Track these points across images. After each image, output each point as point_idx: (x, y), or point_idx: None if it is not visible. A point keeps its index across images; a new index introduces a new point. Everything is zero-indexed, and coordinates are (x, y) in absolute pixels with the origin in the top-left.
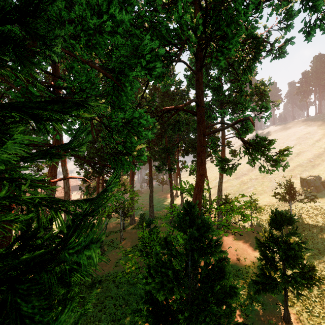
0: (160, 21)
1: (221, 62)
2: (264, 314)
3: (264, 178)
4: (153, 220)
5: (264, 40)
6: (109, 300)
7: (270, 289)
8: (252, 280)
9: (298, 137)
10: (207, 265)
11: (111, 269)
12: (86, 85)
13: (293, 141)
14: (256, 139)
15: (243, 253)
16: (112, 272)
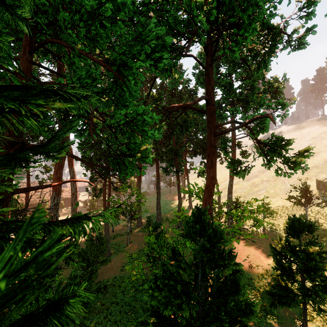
0: (167, 9)
1: (235, 53)
2: None
3: (277, 180)
4: (160, 224)
5: (281, 31)
6: (115, 307)
7: (287, 303)
8: (267, 292)
9: (313, 137)
10: (219, 277)
11: (118, 273)
12: (86, 80)
13: (307, 141)
14: (271, 139)
15: (255, 260)
16: (119, 277)
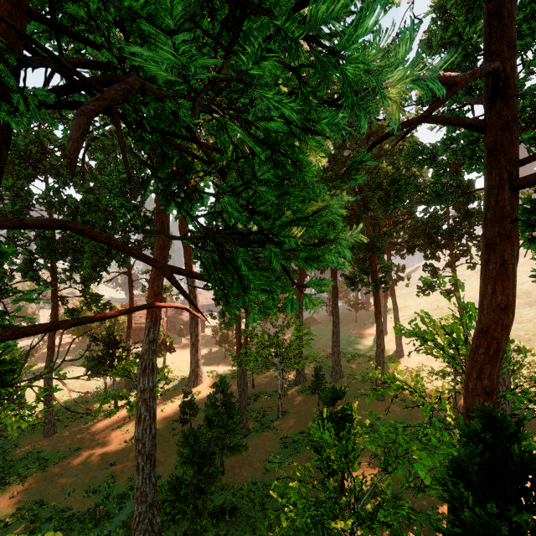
0: None
1: None
2: None
3: None
4: (343, 392)
5: None
6: None
7: None
8: None
9: None
10: None
11: (259, 475)
12: (130, 5)
13: None
14: None
15: None
16: (261, 484)
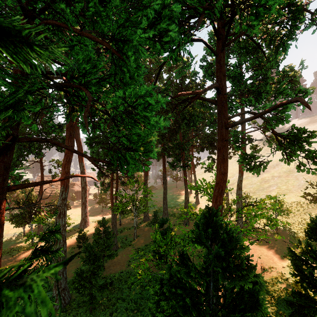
0: None
1: (254, 28)
2: None
3: (289, 176)
4: (167, 220)
5: (304, 8)
6: (121, 303)
7: (310, 315)
8: (285, 300)
9: None
10: (234, 287)
11: (124, 268)
12: (84, 66)
13: None
14: (291, 131)
15: (268, 261)
16: (125, 272)
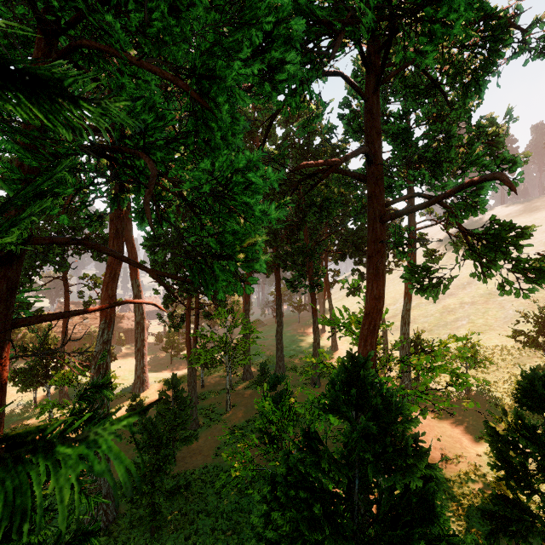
0: None
1: (427, 58)
2: None
3: (489, 302)
4: (283, 377)
5: (510, 22)
6: (205, 520)
7: (520, 533)
8: (480, 510)
9: None
10: (394, 487)
11: (210, 460)
12: (144, 117)
13: (544, 233)
14: (490, 226)
15: (453, 445)
16: (211, 467)
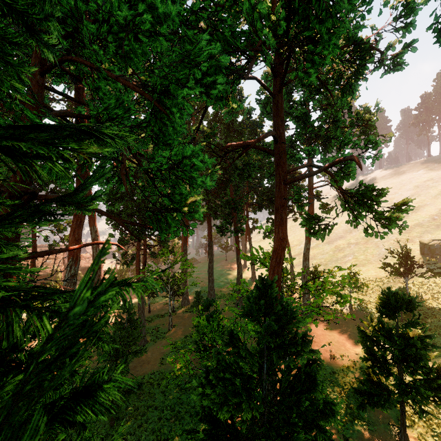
0: (222, 18)
1: (311, 76)
2: (371, 437)
3: (368, 243)
4: (213, 301)
5: (372, 46)
6: (153, 412)
7: (380, 403)
8: (354, 389)
9: (416, 185)
10: (291, 369)
11: (156, 368)
12: (117, 111)
13: (408, 191)
14: (359, 188)
15: (339, 348)
16: (157, 373)
